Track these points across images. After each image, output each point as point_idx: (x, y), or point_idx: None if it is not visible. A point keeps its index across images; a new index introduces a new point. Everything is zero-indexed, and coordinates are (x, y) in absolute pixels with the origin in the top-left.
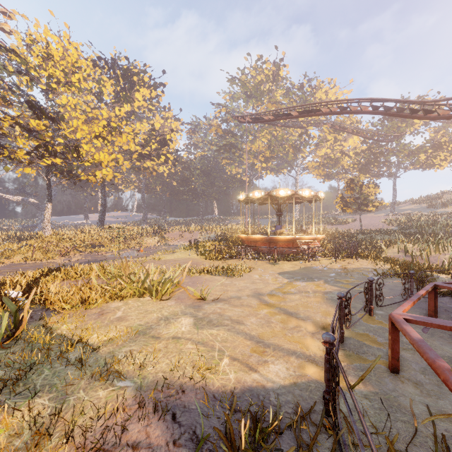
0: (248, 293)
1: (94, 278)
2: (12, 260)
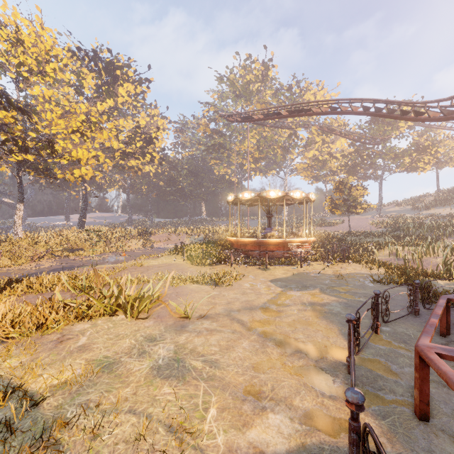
0: (239, 306)
1: (58, 293)
2: None
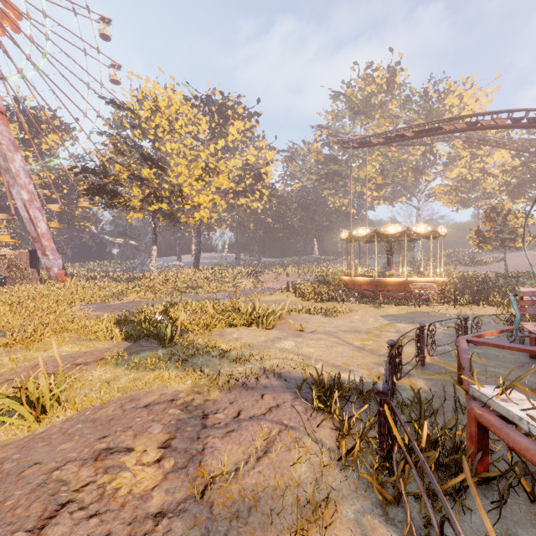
0: (345, 329)
1: (211, 310)
2: (129, 298)
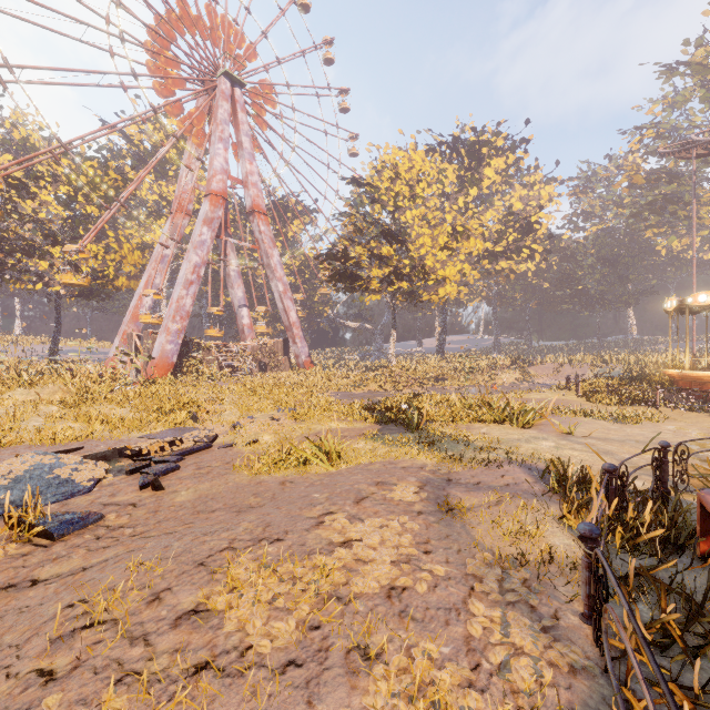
0: (640, 440)
1: (457, 403)
2: (369, 388)
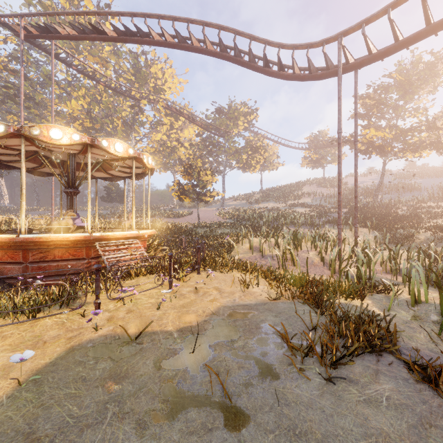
0: None
1: None
2: None
